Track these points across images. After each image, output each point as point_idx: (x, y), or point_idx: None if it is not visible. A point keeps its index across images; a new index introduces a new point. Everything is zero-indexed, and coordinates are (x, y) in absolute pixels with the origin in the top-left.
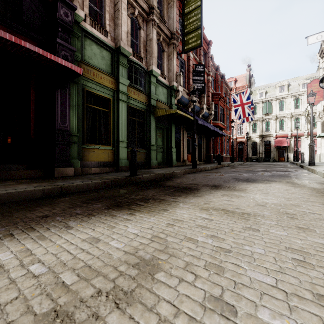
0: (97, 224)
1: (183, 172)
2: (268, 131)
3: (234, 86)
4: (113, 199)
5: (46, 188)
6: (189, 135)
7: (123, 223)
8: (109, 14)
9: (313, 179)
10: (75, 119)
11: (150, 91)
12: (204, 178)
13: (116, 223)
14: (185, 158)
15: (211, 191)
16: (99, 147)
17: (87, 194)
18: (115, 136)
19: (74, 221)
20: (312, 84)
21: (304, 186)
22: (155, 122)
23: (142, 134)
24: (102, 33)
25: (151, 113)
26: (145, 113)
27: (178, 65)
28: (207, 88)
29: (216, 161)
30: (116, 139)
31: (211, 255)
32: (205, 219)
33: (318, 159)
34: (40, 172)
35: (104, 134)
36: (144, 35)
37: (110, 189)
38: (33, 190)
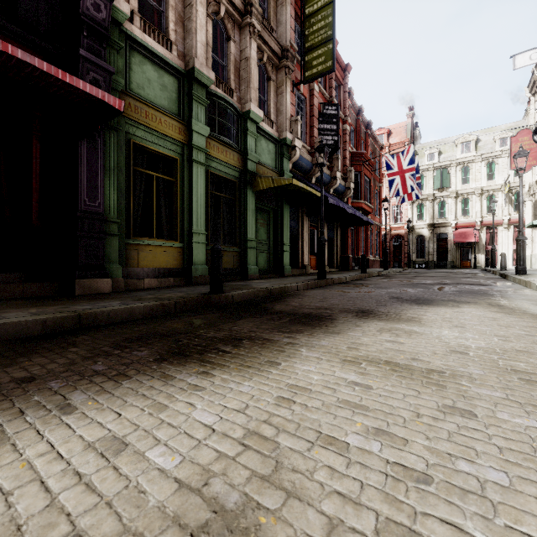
0: (131, 398)
1: (303, 287)
2: (443, 218)
3: (387, 143)
4: (173, 338)
5: (50, 317)
6: (312, 223)
7: (186, 397)
8: (175, 13)
9: (532, 299)
10: (114, 194)
11: (246, 147)
12: (340, 297)
13: (170, 397)
14: (306, 262)
15: (358, 321)
16: (158, 243)
17: (128, 328)
18: (185, 224)
19: (84, 393)
20: (519, 138)
21: (523, 312)
22: (254, 201)
23: (231, 221)
24: (161, 44)
25: (247, 184)
26: (238, 184)
27: (294, 103)
28: (342, 145)
29: (357, 267)
30: (186, 230)
31: (387, 494)
32: (355, 387)
33: (528, 263)
34: (50, 286)
35: (166, 221)
36: (236, 51)
37: (171, 318)
38: (24, 322)
